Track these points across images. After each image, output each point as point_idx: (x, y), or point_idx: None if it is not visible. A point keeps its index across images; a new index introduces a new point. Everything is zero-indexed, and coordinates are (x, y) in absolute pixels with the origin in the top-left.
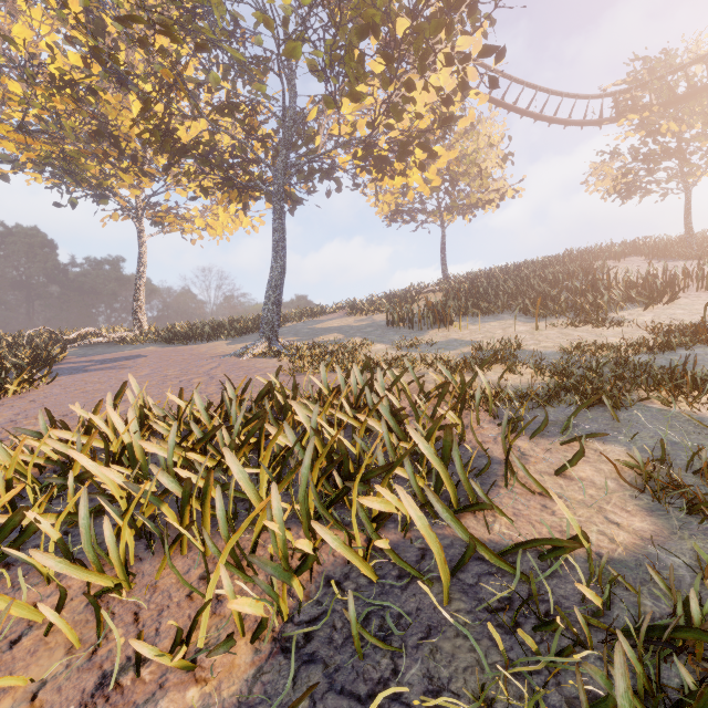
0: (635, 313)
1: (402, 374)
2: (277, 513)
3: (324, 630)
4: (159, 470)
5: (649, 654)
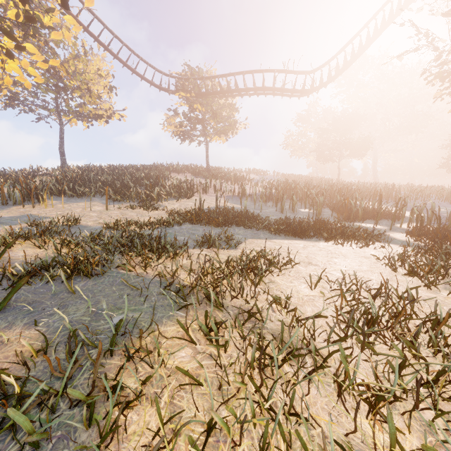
0: (171, 203)
1: None
2: None
3: None
4: None
5: None
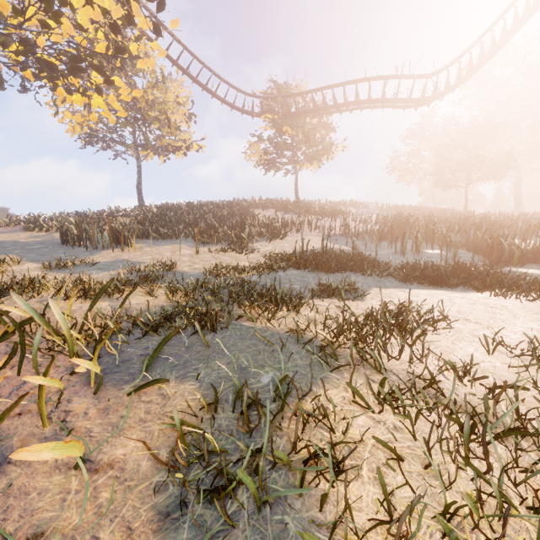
0: (264, 244)
1: None
2: None
3: None
4: None
5: None
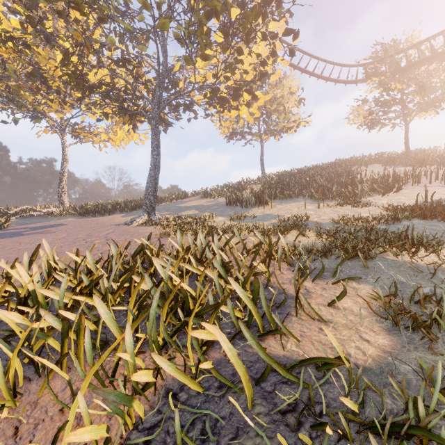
0: (377, 198)
1: (231, 238)
2: (129, 345)
3: (160, 434)
4: (46, 313)
5: None
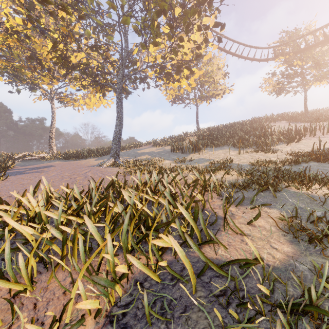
0: (283, 146)
1: (176, 175)
2: (110, 249)
3: (133, 309)
4: (51, 227)
5: (292, 318)
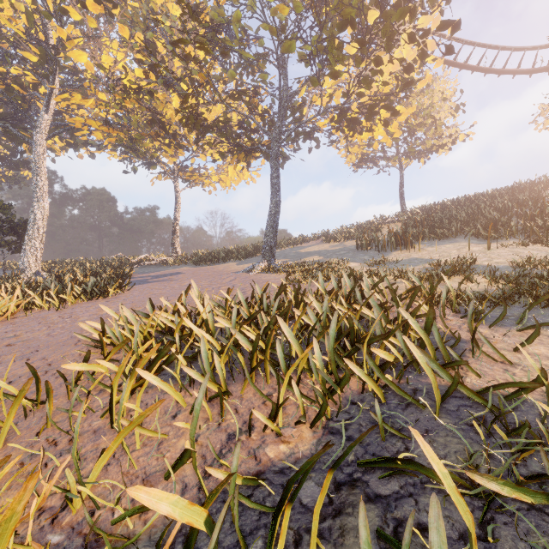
0: None
1: (380, 280)
2: (317, 356)
3: (354, 426)
4: (237, 331)
5: None
